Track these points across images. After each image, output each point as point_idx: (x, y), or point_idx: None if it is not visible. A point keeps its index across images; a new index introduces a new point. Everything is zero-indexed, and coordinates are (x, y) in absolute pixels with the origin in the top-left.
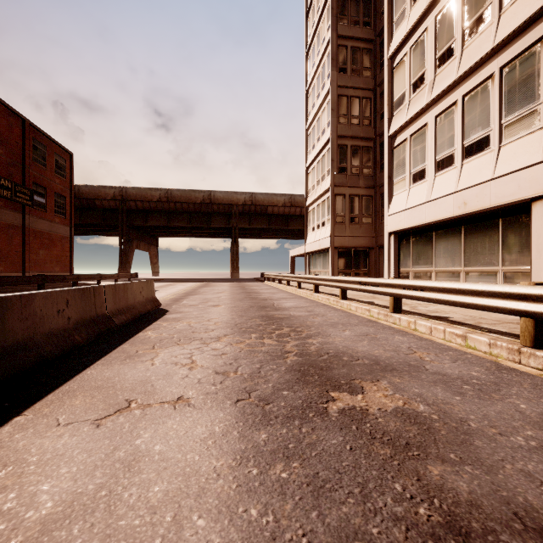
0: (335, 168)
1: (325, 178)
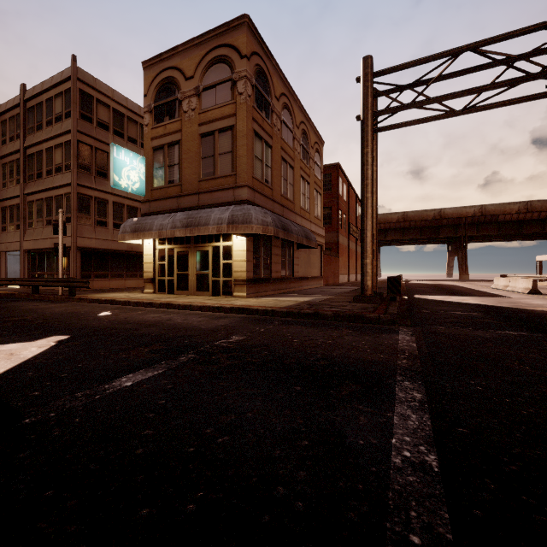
0: None
1: None
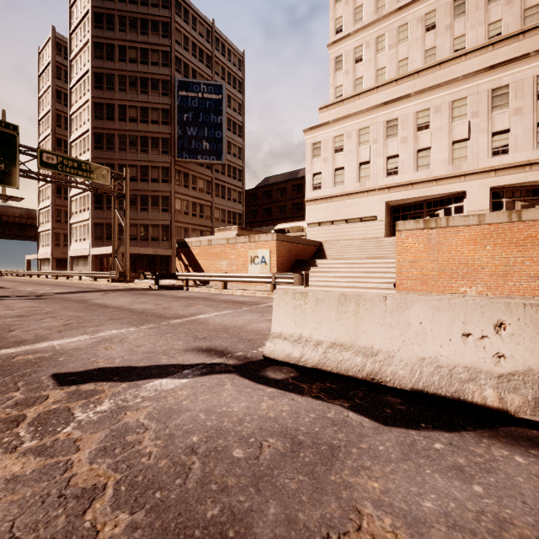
0: (54, 220)
1: (49, 222)
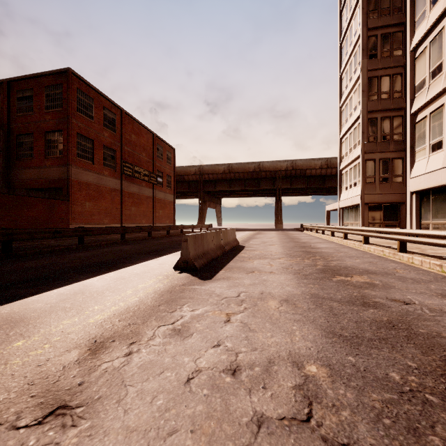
0: (365, 138)
1: (356, 147)
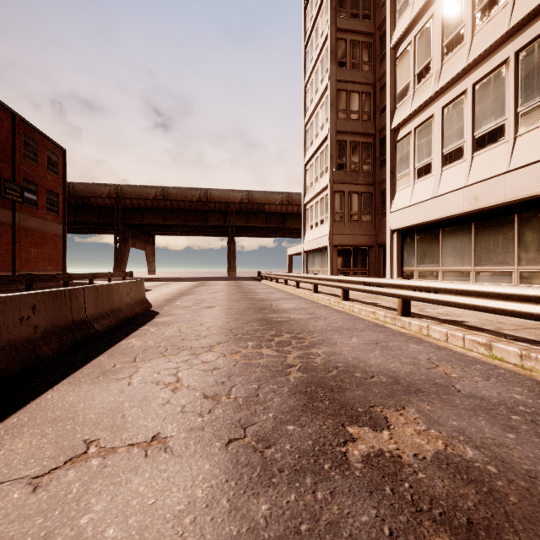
0: (334, 164)
1: (323, 175)
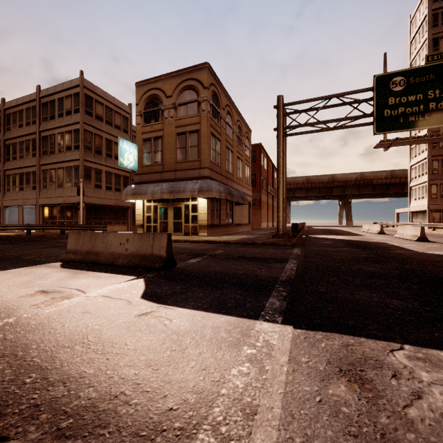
0: (430, 172)
1: (424, 175)
